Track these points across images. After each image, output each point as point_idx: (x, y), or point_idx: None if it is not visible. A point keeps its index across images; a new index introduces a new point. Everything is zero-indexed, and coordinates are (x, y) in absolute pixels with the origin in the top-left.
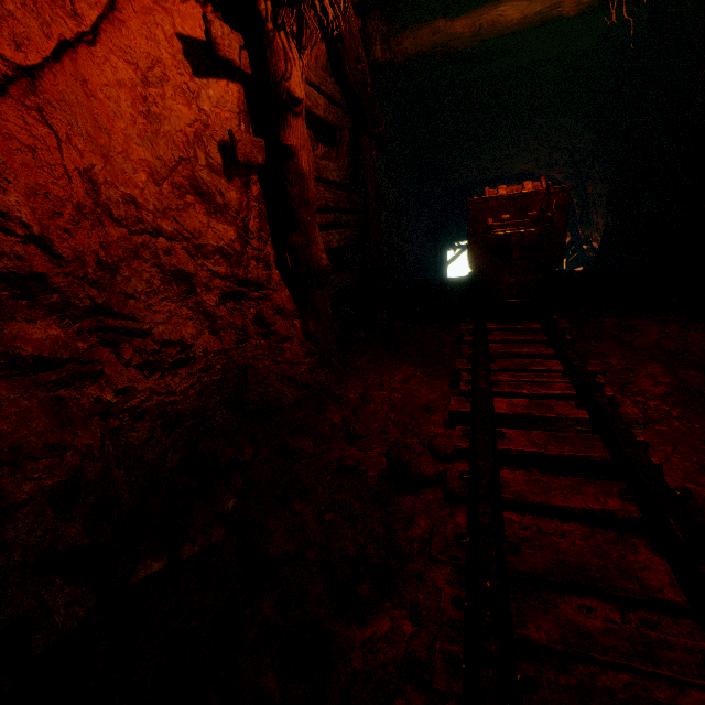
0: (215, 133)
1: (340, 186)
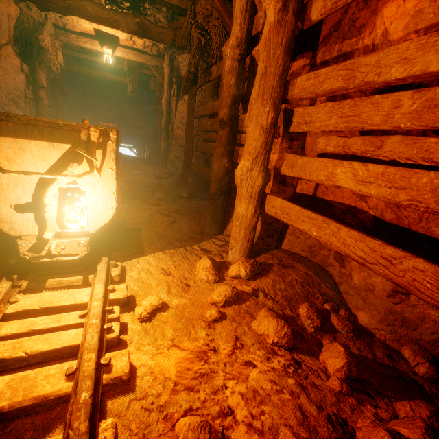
0: (20, 88)
1: (49, 106)
